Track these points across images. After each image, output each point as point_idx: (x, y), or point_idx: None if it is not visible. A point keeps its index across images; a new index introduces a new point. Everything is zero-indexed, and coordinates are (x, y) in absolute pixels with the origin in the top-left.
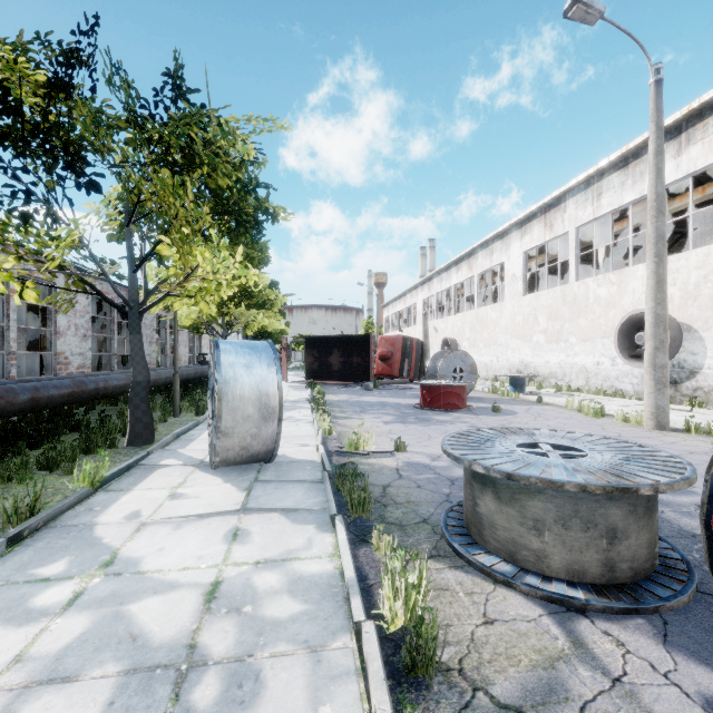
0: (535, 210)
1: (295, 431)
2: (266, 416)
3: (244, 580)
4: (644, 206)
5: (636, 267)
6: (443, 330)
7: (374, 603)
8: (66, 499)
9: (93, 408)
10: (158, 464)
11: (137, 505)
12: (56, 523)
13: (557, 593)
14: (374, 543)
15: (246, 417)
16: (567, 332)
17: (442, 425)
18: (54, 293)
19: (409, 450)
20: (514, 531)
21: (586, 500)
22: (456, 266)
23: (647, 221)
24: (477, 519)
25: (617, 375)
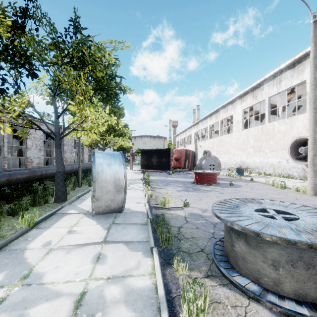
0: (248, 89)
1: (135, 195)
2: (118, 190)
3: (99, 292)
4: (301, 87)
5: (299, 116)
6: (204, 146)
7: (176, 313)
8: (13, 234)
9: (42, 182)
10: (66, 212)
11: (50, 237)
12: (6, 247)
13: (291, 310)
14: (175, 267)
15: (108, 190)
16: (264, 147)
17: (206, 192)
18: (21, 129)
19: (190, 206)
20: (258, 265)
21: (307, 251)
22: (210, 117)
23: (309, 91)
24: (234, 254)
25: (289, 168)
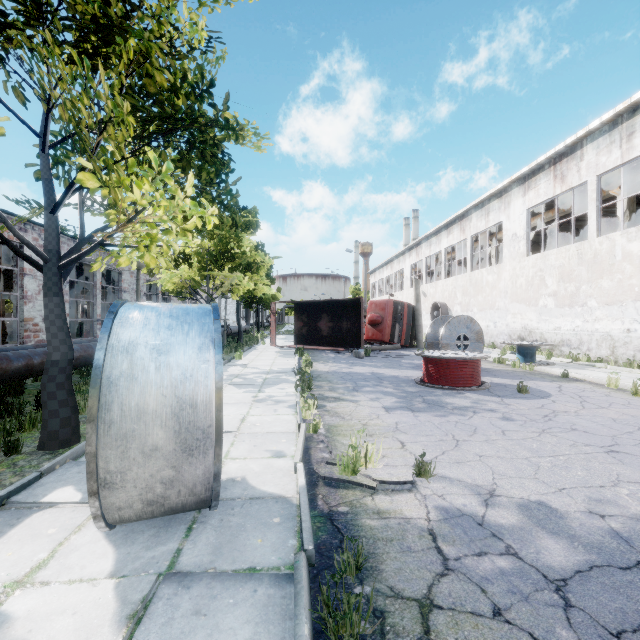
0: (542, 161)
1: (271, 423)
2: (191, 444)
3: None
4: None
5: None
6: (433, 294)
7: None
8: None
9: None
10: (39, 501)
11: None
12: None
13: None
14: None
15: (150, 449)
16: (585, 295)
17: (464, 414)
18: None
19: (436, 473)
20: None
21: None
22: (446, 230)
23: None
24: None
25: None
